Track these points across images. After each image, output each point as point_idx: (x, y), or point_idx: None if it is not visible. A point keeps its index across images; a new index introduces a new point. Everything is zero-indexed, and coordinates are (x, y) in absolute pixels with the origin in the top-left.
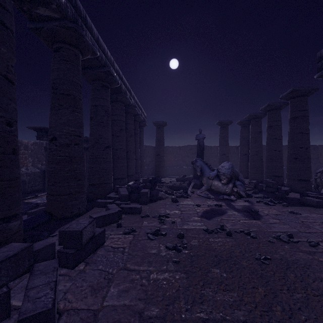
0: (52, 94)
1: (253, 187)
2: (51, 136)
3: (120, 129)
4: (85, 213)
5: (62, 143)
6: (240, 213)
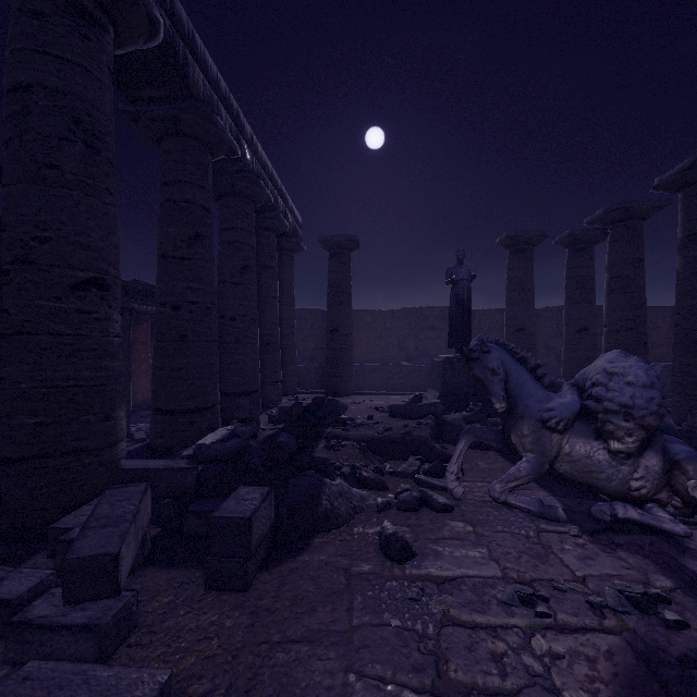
0: None
1: None
2: None
3: (193, 234)
4: None
5: None
6: None
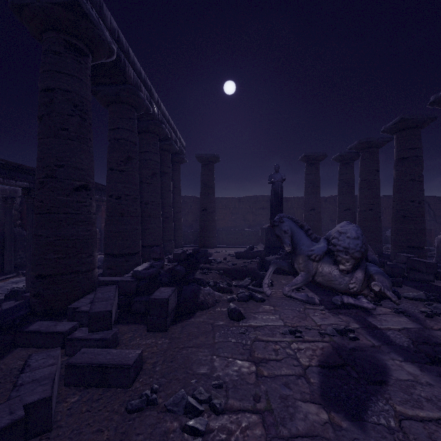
0: None
1: (385, 271)
2: None
3: (127, 157)
4: None
5: None
6: (430, 374)
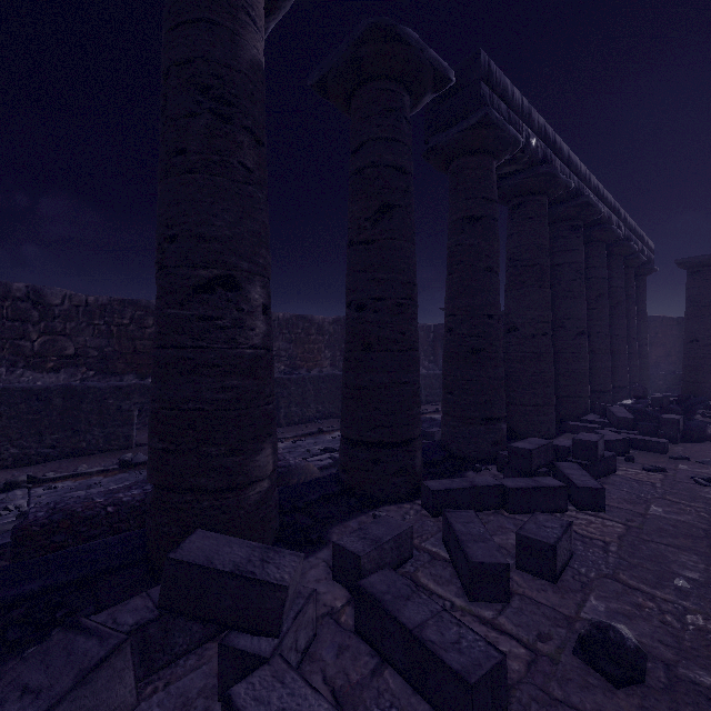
0: (510, 268)
1: None
2: (510, 325)
3: (597, 295)
4: (555, 437)
5: (525, 334)
6: None
